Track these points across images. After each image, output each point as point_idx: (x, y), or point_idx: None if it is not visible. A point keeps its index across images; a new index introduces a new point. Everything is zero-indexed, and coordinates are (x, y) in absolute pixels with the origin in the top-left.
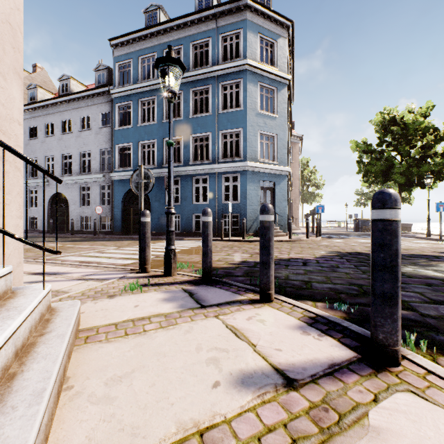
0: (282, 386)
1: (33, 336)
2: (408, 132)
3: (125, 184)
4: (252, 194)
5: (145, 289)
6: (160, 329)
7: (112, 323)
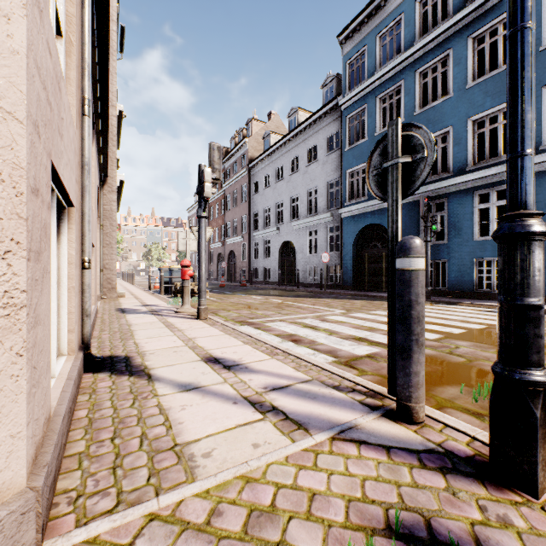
0: None
1: None
2: None
3: (357, 221)
4: None
5: None
6: None
7: None
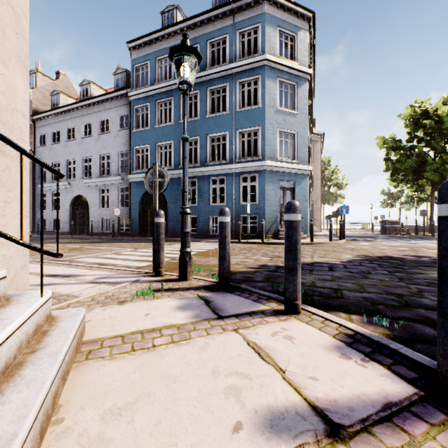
0: (324, 434)
1: (23, 352)
2: (443, 126)
3: (142, 185)
4: (271, 195)
5: (158, 295)
6: (171, 344)
7: (118, 335)
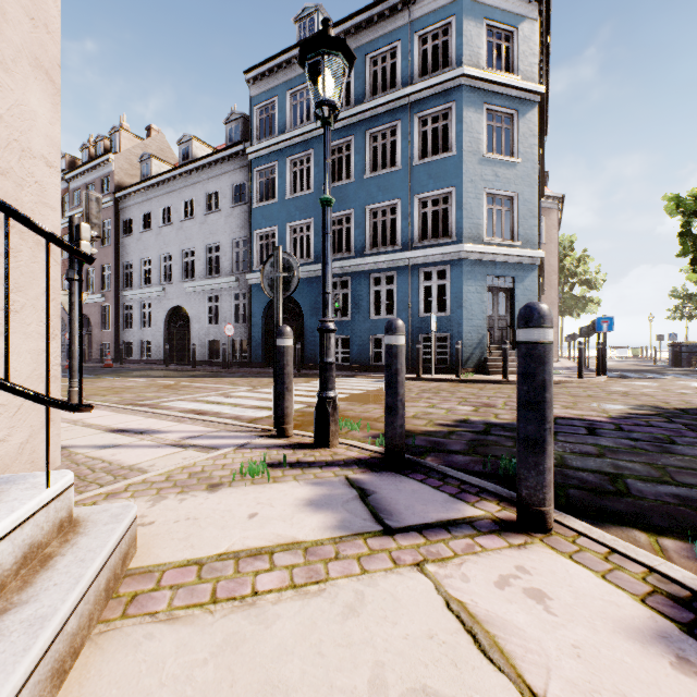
0: None
1: None
2: None
3: None
4: (473, 300)
5: (276, 474)
6: (289, 591)
7: (193, 560)
